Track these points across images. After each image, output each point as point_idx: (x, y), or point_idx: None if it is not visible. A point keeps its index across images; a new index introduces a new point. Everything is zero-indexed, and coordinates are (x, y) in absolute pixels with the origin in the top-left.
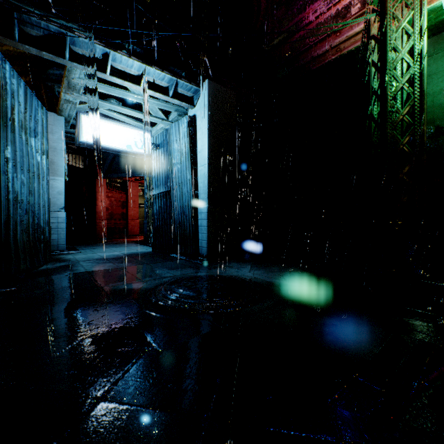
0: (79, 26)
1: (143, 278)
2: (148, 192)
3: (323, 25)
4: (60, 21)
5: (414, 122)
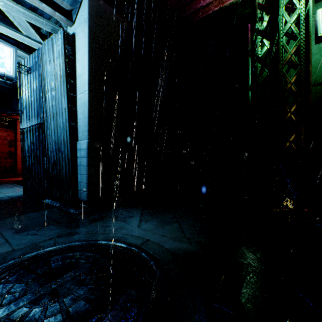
0: None
1: None
2: None
3: None
4: None
5: (300, 62)
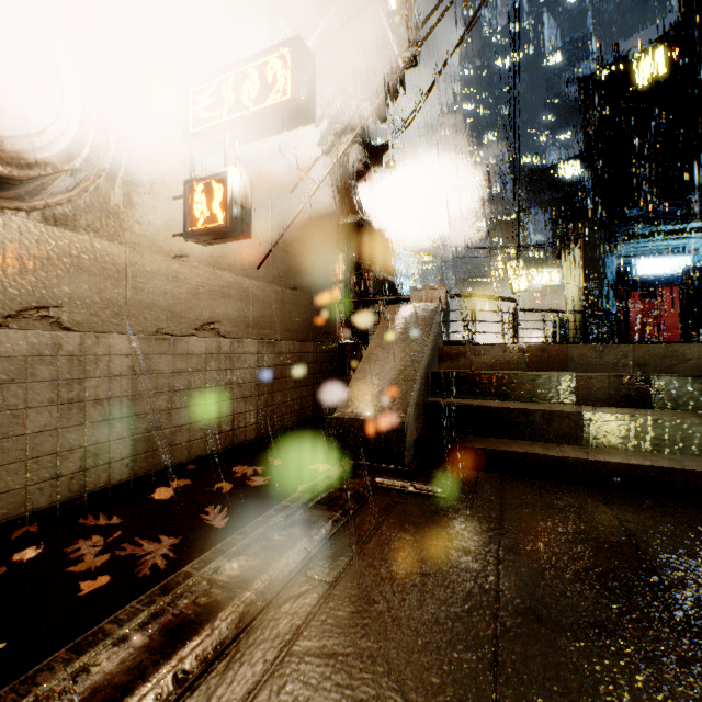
0: (644, 224)
1: None
2: None
3: None
4: (635, 227)
5: None
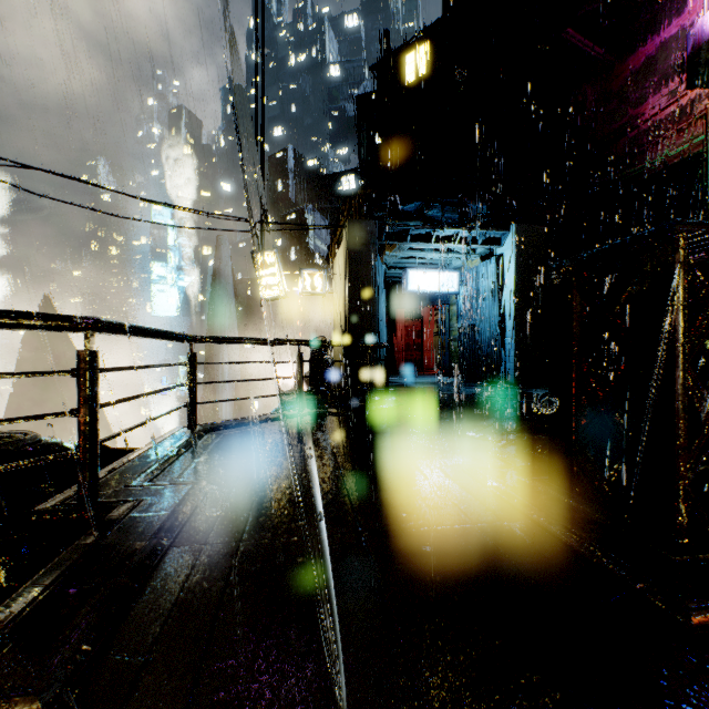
0: (418, 221)
1: (462, 391)
2: (451, 322)
3: (663, 122)
4: (408, 223)
5: None
